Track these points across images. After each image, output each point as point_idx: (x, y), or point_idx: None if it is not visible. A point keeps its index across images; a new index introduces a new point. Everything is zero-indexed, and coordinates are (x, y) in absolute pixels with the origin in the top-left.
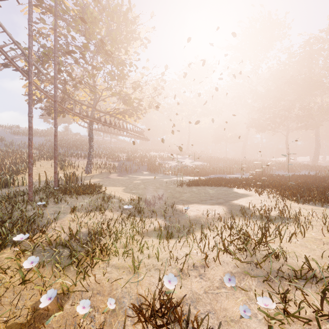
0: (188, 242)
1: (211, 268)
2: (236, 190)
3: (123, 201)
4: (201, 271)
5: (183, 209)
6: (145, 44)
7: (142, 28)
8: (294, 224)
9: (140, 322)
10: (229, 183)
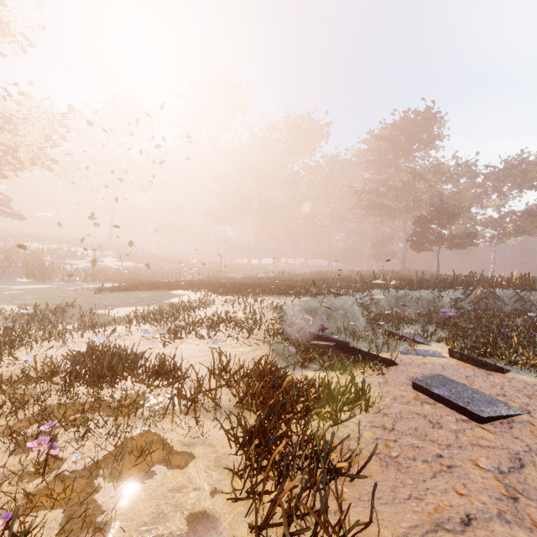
0: (114, 327)
1: (133, 335)
2: (173, 292)
3: (6, 313)
4: (125, 338)
5: (106, 313)
6: (22, 46)
7: (16, 15)
8: (207, 307)
9: (77, 362)
10: (167, 286)
